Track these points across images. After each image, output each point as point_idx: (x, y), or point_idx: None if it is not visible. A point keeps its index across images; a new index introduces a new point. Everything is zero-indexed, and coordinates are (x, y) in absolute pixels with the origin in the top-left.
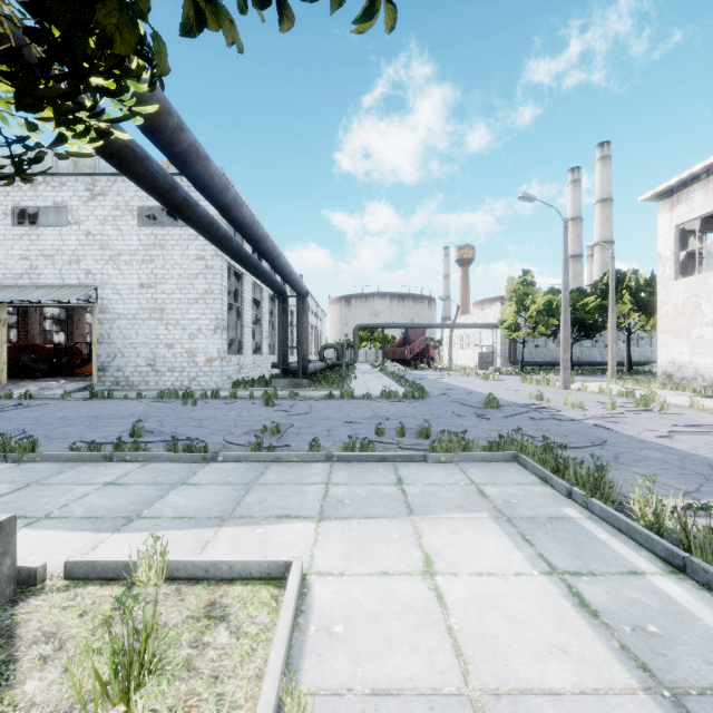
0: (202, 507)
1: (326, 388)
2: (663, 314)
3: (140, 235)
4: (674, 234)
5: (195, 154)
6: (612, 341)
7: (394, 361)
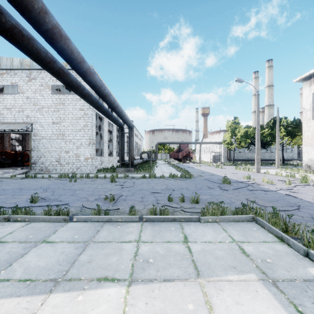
0: (46, 267)
1: (142, 172)
2: (305, 136)
3: (53, 98)
4: (311, 97)
5: (58, 33)
6: (277, 150)
7: (174, 159)
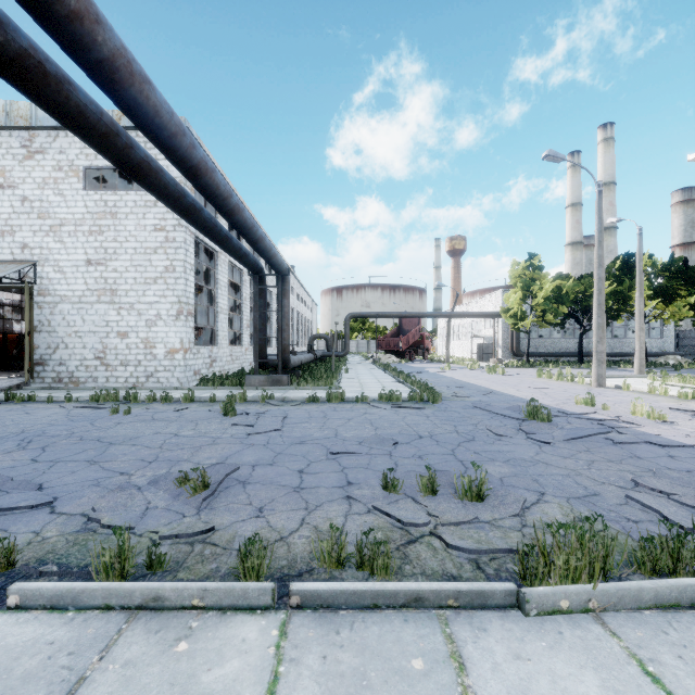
0: None
1: (312, 386)
2: None
3: (87, 201)
4: None
5: None
6: (640, 330)
7: (388, 352)
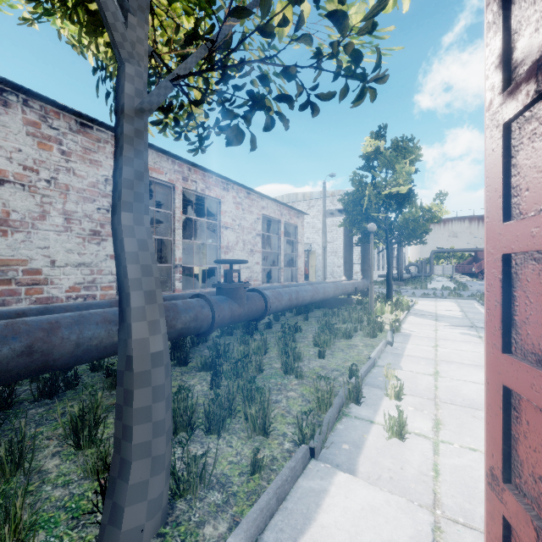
0: None
1: (413, 286)
2: None
3: (327, 221)
4: None
5: None
6: None
7: (464, 274)
